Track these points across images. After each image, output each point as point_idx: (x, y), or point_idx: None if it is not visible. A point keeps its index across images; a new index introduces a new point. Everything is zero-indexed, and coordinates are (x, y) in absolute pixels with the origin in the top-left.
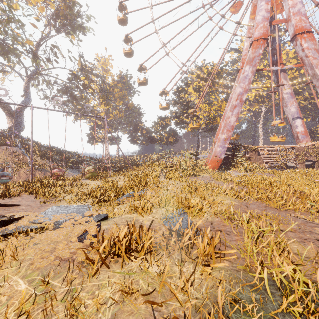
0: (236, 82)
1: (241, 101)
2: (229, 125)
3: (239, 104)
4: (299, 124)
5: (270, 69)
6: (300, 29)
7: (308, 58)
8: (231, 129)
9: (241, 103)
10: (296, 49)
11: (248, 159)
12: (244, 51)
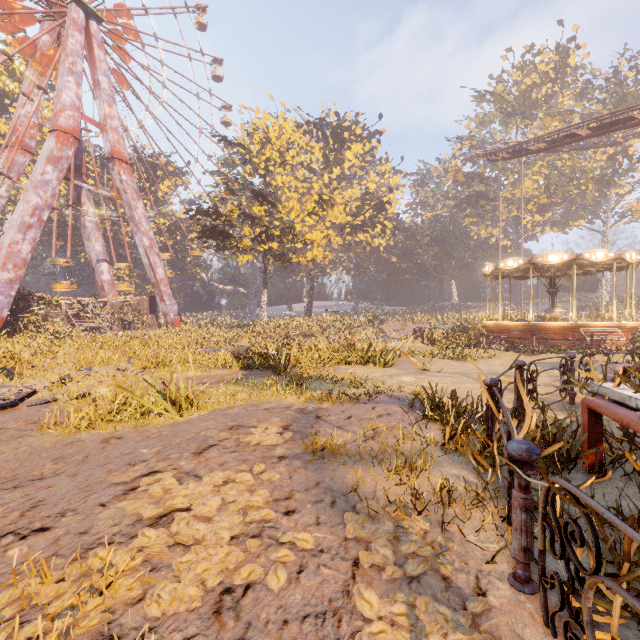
0: (3, 168)
1: (42, 221)
2: (18, 257)
3: (38, 225)
4: (107, 271)
5: (81, 184)
6: (120, 153)
7: (127, 194)
8: (22, 265)
9: (42, 224)
10: (113, 174)
11: (45, 318)
12: (23, 118)
